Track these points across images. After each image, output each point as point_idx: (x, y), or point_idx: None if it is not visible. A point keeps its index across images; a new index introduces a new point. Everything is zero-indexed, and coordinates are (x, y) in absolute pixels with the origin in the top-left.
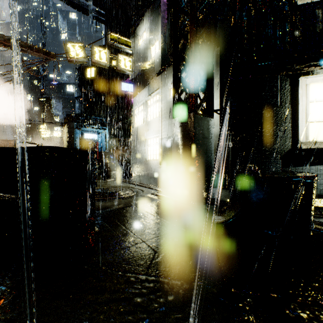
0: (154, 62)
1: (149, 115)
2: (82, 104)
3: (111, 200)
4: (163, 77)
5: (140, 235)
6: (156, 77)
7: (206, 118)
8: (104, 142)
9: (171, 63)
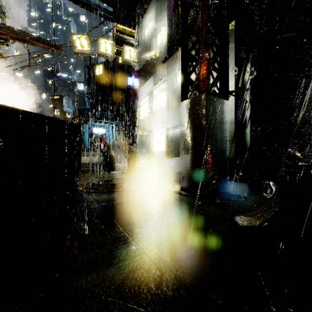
0: (160, 50)
1: (154, 106)
2: (90, 100)
3: (112, 192)
4: (169, 64)
5: (141, 242)
6: (162, 65)
7: (220, 100)
8: (111, 136)
9: (178, 47)
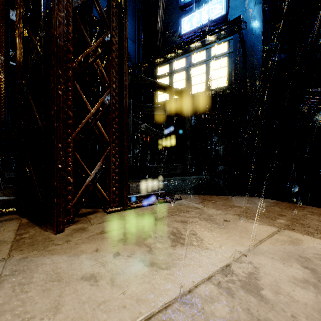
0: None
1: None
2: None
3: None
4: None
5: None
6: None
7: None
8: None
9: None
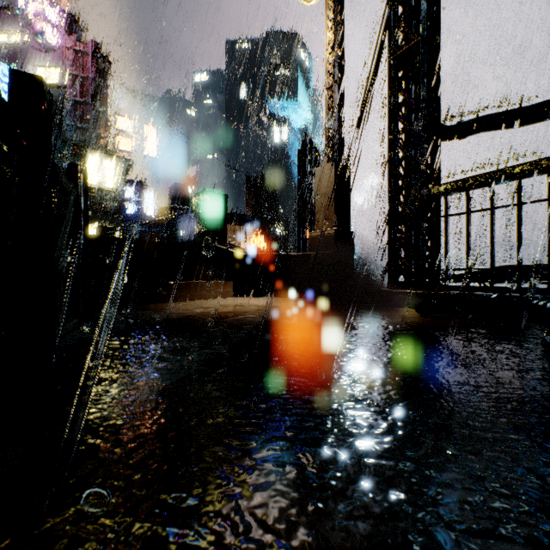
0: None
1: None
2: None
3: None
4: None
5: None
6: None
7: None
8: None
9: None
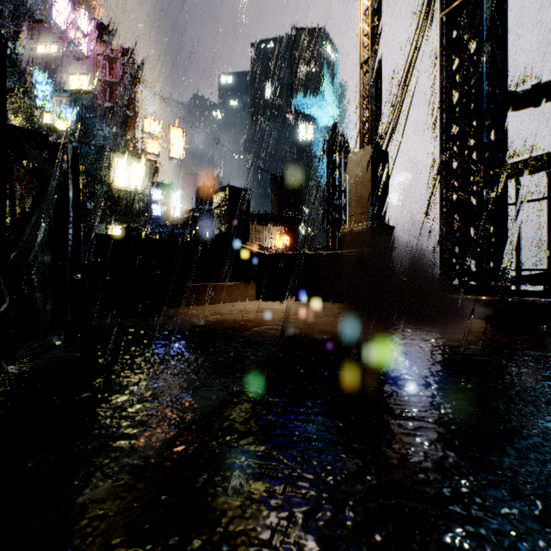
0: None
1: None
2: None
3: None
4: None
5: None
6: None
7: None
8: None
9: None
